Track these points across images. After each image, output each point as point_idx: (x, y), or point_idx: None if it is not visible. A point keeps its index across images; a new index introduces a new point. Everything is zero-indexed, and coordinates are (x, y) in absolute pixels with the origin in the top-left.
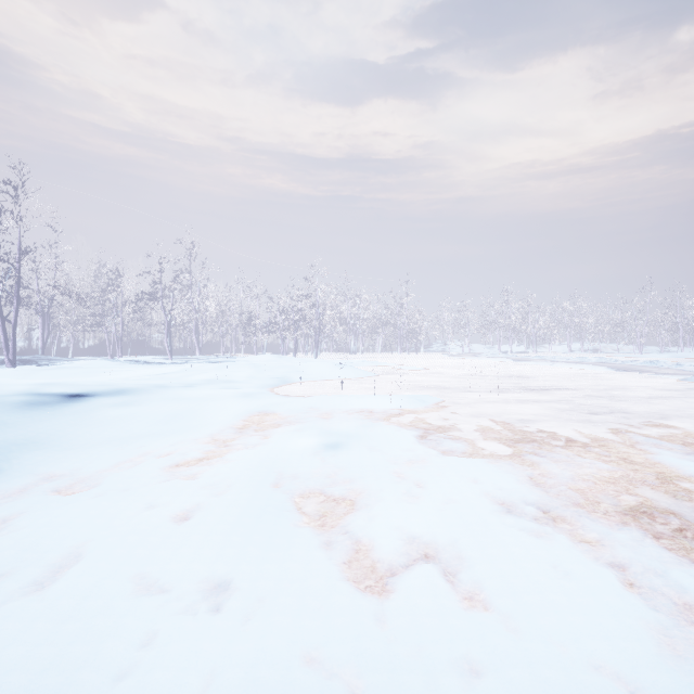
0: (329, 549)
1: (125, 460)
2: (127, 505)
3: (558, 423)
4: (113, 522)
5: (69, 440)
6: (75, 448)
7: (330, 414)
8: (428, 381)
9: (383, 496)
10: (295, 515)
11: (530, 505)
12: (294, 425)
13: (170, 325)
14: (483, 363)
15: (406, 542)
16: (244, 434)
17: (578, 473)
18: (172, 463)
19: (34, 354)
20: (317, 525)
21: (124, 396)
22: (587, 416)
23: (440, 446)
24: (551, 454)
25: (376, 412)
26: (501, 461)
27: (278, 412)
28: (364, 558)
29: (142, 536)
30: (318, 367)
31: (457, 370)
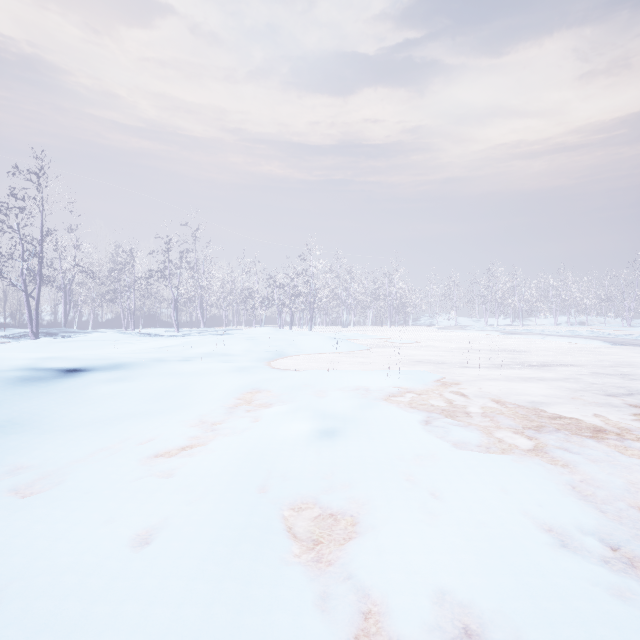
0: (326, 610)
1: (102, 448)
2: (81, 519)
3: (576, 407)
4: (57, 546)
5: (53, 422)
6: (56, 431)
7: (324, 392)
8: (421, 354)
9: (392, 512)
10: (282, 543)
11: (590, 536)
12: (287, 405)
13: (177, 301)
14: (472, 336)
15: (433, 603)
16: (234, 415)
17: (631, 481)
18: (151, 453)
19: (60, 326)
20: (310, 560)
21: (119, 371)
22: (605, 399)
23: (450, 436)
24: (585, 451)
25: (373, 390)
26: (527, 460)
27: (271, 389)
28: (377, 633)
29: (82, 577)
30: (312, 340)
31: (447, 343)
